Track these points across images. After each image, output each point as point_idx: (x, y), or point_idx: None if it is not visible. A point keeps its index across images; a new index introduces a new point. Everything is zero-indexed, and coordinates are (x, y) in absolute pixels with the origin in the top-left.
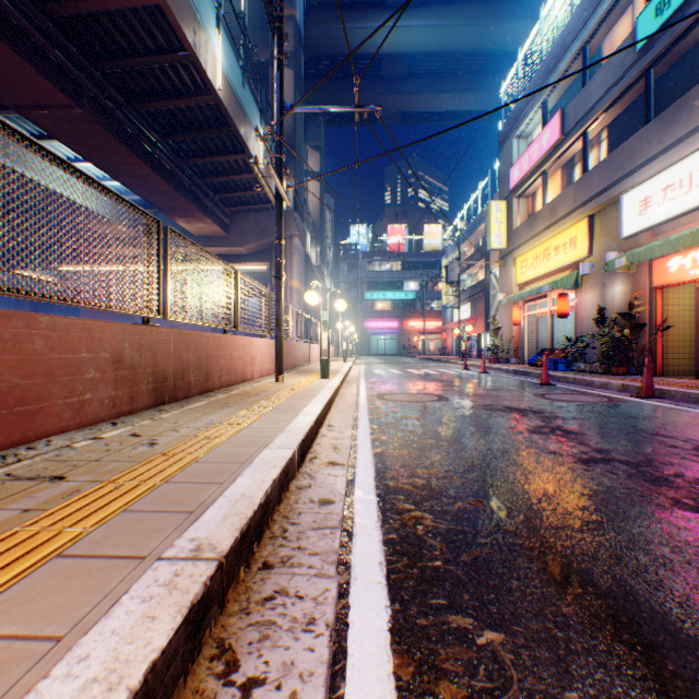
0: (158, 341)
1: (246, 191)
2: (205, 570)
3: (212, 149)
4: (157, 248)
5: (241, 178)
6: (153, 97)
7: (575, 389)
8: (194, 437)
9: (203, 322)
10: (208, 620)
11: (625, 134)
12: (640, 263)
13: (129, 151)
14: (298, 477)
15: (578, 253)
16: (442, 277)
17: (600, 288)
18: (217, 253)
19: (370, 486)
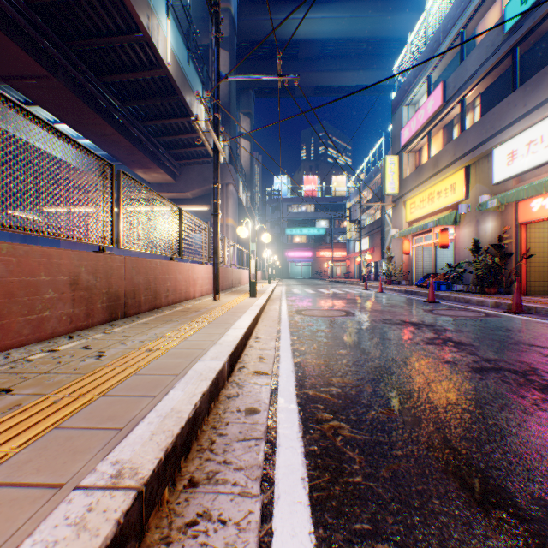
0: (112, 266)
1: (191, 148)
2: (121, 504)
3: (163, 113)
4: (111, 188)
5: (187, 137)
6: (115, 71)
7: (456, 306)
8: (138, 349)
9: (152, 251)
10: None
11: (495, 101)
12: (508, 204)
13: (96, 114)
14: (228, 386)
15: (456, 197)
16: (347, 217)
17: (474, 225)
18: (168, 197)
19: (292, 395)
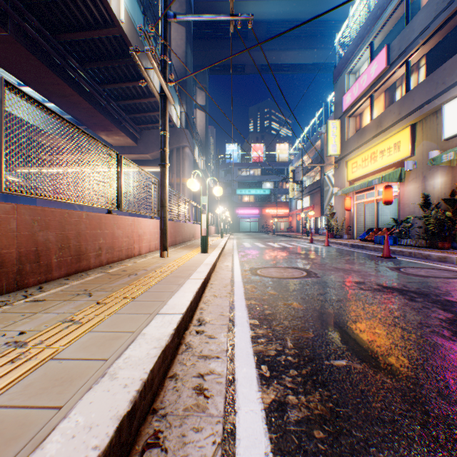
0: None
1: (149, 112)
2: None
3: (121, 76)
4: None
5: (145, 101)
6: (70, 29)
7: (417, 262)
8: None
9: (72, 200)
10: None
11: (443, 58)
12: None
13: (52, 72)
14: None
15: (401, 154)
16: (291, 178)
17: (421, 181)
18: (130, 159)
19: None
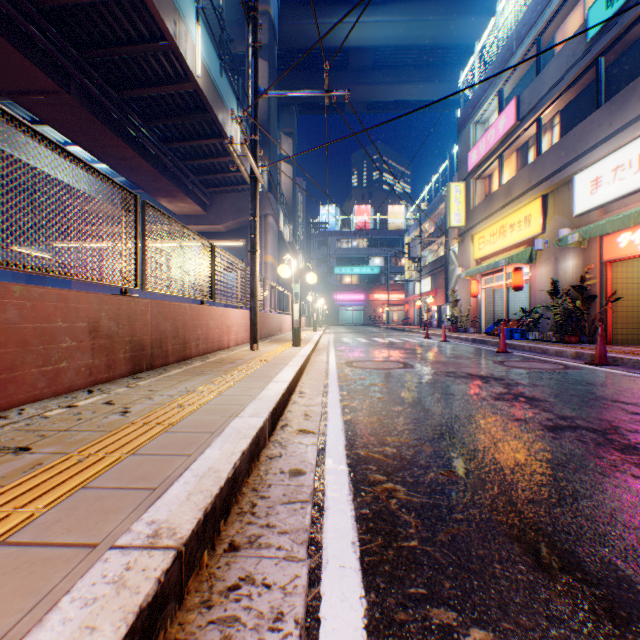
0: (136, 311)
1: (224, 173)
2: (161, 562)
3: (192, 133)
4: (135, 221)
5: (219, 161)
6: (136, 85)
7: (531, 357)
8: (167, 405)
9: (181, 293)
10: (161, 622)
11: (576, 119)
12: (591, 239)
13: (114, 135)
14: (269, 446)
15: (532, 230)
16: (405, 253)
17: (553, 263)
18: (198, 231)
19: (341, 455)
